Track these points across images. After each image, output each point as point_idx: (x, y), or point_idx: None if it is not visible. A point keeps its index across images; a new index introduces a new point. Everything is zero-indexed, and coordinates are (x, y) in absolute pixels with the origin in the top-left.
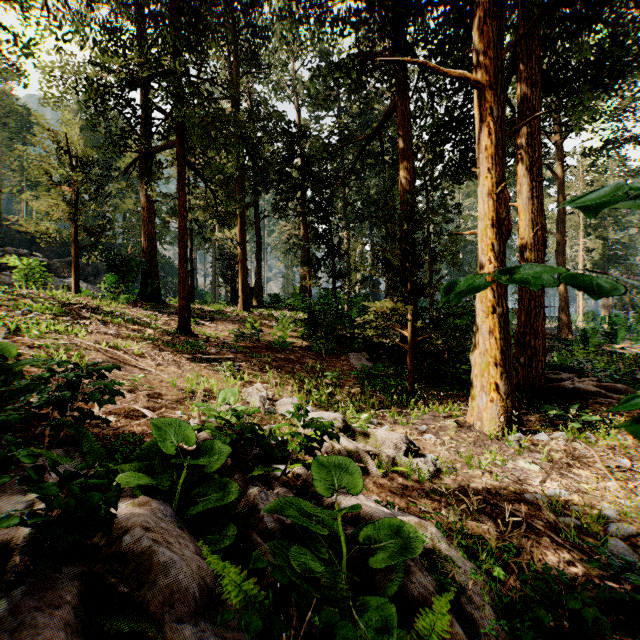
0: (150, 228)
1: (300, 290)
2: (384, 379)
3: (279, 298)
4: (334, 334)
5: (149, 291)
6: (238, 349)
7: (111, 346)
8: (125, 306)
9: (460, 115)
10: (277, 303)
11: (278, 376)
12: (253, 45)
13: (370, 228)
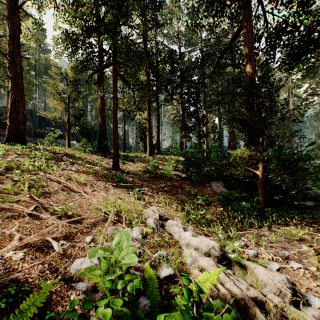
0: (103, 114)
1: (180, 144)
2: (238, 202)
3: (169, 149)
4: (200, 169)
5: (102, 146)
6: (144, 178)
7: (69, 178)
8: (88, 154)
9: (291, 21)
10: (167, 151)
11: (167, 197)
12: (154, 11)
13: (218, 110)
